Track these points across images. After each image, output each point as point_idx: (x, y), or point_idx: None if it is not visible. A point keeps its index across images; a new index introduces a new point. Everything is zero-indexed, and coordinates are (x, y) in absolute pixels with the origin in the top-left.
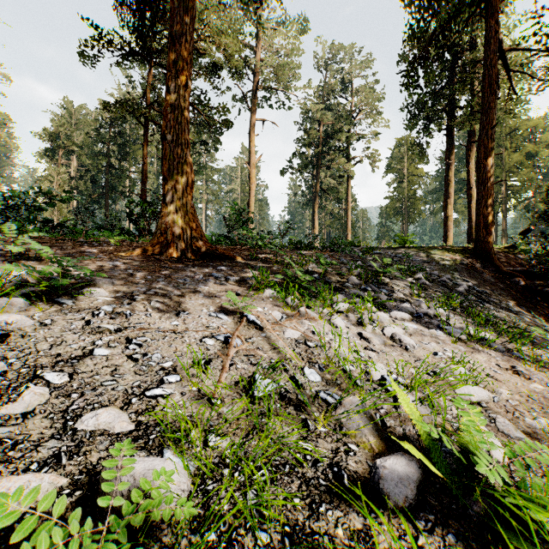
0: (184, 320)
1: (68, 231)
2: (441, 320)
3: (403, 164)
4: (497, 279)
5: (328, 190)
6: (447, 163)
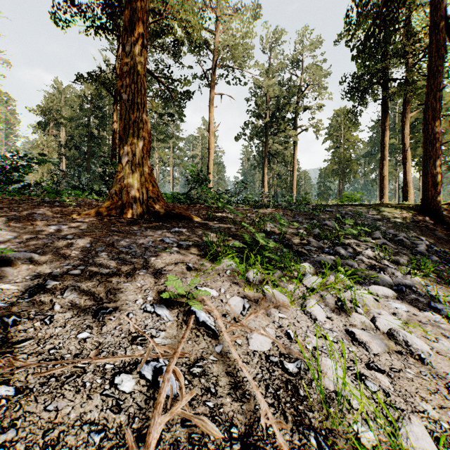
0: (103, 325)
1: (44, 190)
2: (429, 296)
3: (340, 131)
4: (449, 236)
5: (276, 154)
6: (383, 129)
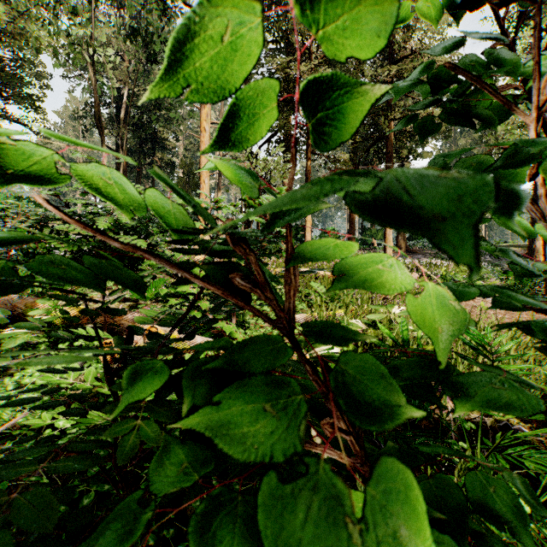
0: (422, 261)
1: None
2: None
3: None
4: None
5: None
6: None
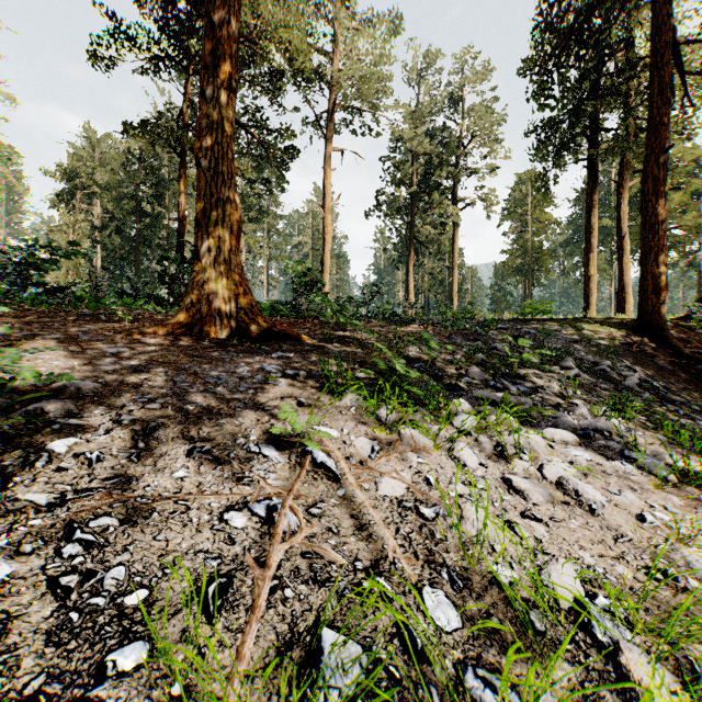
0: (200, 465)
1: (76, 298)
2: (624, 442)
3: (526, 207)
4: (676, 365)
5: (428, 241)
6: (588, 204)
